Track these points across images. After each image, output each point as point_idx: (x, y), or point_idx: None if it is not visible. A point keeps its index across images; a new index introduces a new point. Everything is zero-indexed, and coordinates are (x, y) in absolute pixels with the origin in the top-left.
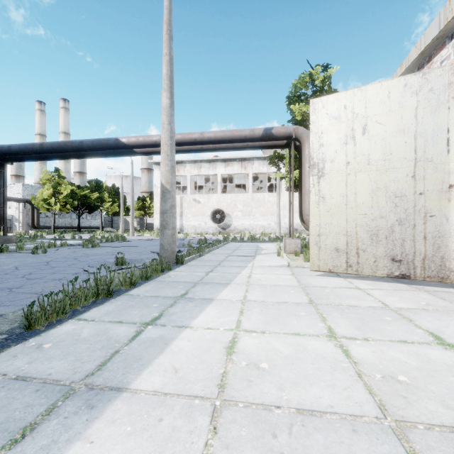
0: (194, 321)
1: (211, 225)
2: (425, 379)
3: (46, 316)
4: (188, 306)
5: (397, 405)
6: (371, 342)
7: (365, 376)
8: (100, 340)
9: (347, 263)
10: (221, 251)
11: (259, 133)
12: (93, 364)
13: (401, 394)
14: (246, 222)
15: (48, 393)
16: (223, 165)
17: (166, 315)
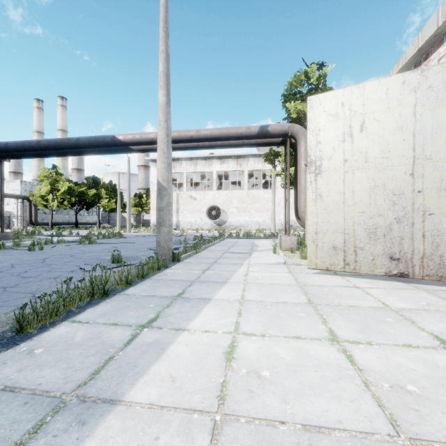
0: (192, 323)
1: (206, 221)
2: (436, 389)
3: (39, 318)
4: (185, 307)
5: (409, 420)
6: (375, 346)
7: (372, 385)
8: (94, 345)
9: (345, 261)
10: (217, 248)
11: (255, 130)
12: (86, 373)
13: (412, 406)
14: (241, 218)
15: (37, 406)
16: (219, 162)
17: (162, 316)
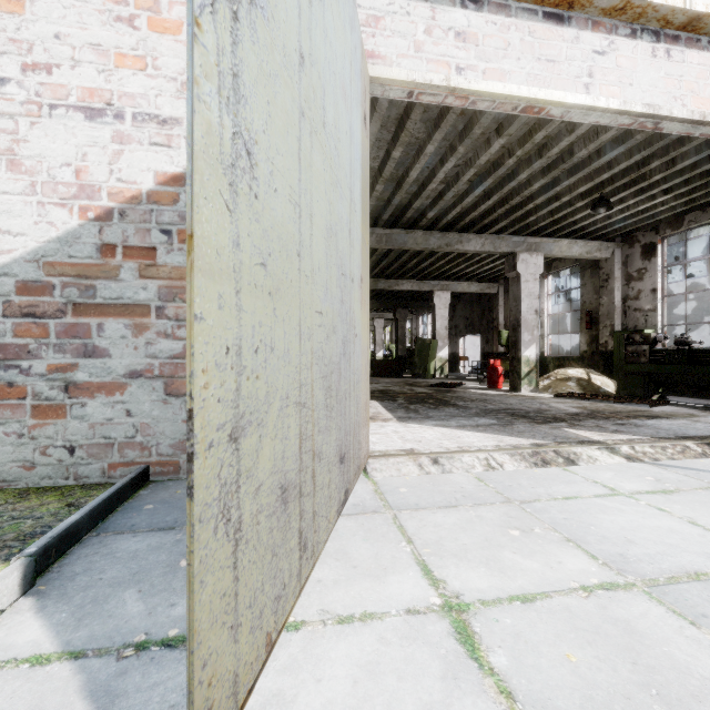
0: None
1: None
2: None
3: None
4: None
5: None
6: None
7: None
8: None
9: (303, 539)
10: None
11: None
12: None
13: None
14: None
15: None
16: None
17: None
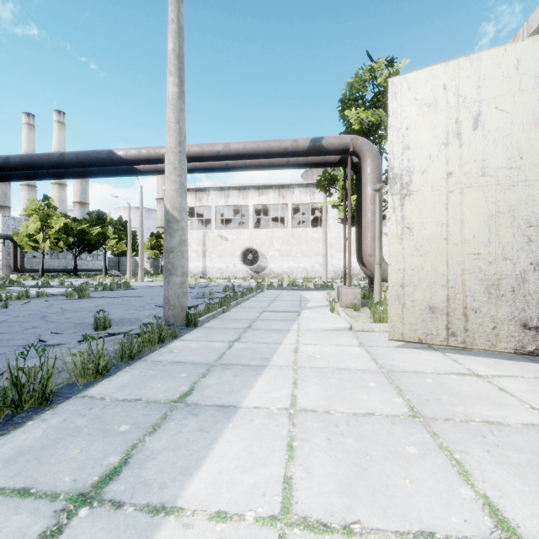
0: (190, 485)
1: (241, 267)
2: None
3: None
4: (186, 431)
5: None
6: None
7: None
8: None
9: (449, 330)
10: (253, 304)
11: (304, 144)
12: None
13: None
14: (285, 264)
15: None
16: (256, 193)
17: (135, 462)
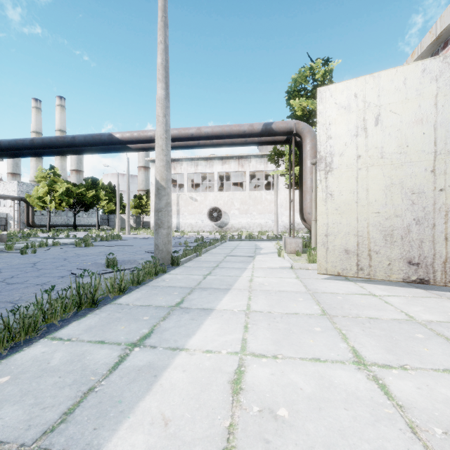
0: (191, 341)
1: (207, 223)
2: None
3: (11, 335)
4: (183, 319)
5: None
6: (410, 372)
7: (421, 431)
8: (72, 371)
9: (358, 266)
10: (219, 251)
11: (258, 128)
12: (57, 412)
13: None
14: (243, 220)
15: None
16: (220, 163)
17: (157, 331)
